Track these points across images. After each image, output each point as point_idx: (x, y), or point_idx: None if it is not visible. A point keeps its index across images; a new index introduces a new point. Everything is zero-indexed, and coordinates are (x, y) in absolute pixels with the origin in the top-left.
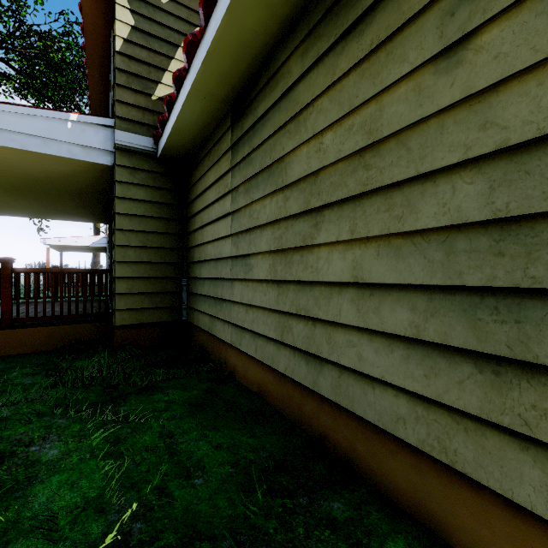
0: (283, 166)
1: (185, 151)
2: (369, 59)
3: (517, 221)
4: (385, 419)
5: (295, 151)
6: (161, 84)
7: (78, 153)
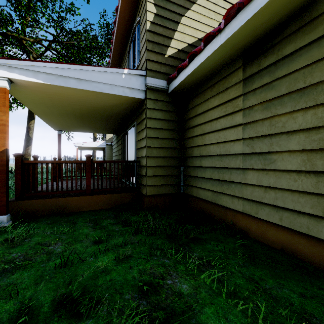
0: None
1: (188, 87)
2: None
3: None
4: None
5: None
6: (169, 47)
7: (127, 92)
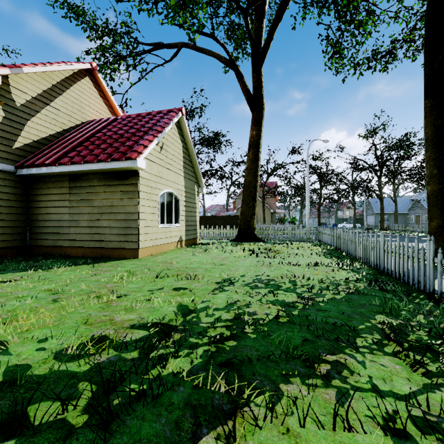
0: (92, 201)
1: (35, 175)
2: (112, 192)
3: (127, 220)
4: (114, 246)
5: (96, 199)
6: (17, 141)
7: None
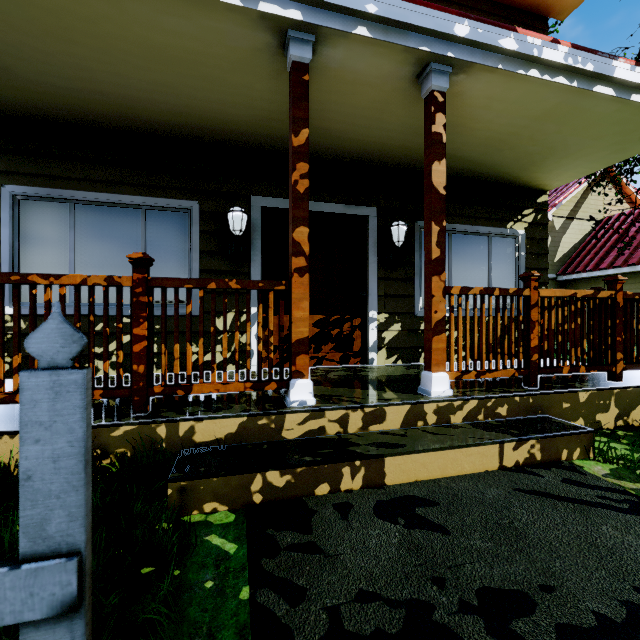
0: None
1: (570, 279)
2: None
3: None
4: None
5: None
6: (556, 256)
7: None
